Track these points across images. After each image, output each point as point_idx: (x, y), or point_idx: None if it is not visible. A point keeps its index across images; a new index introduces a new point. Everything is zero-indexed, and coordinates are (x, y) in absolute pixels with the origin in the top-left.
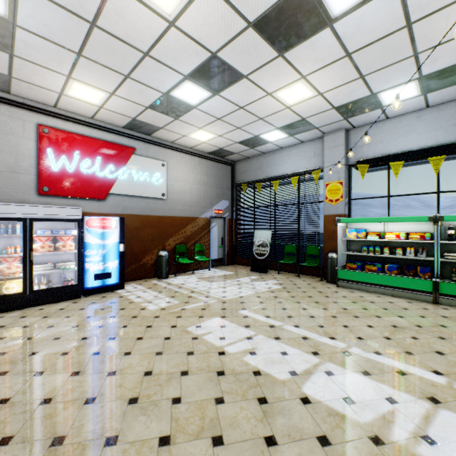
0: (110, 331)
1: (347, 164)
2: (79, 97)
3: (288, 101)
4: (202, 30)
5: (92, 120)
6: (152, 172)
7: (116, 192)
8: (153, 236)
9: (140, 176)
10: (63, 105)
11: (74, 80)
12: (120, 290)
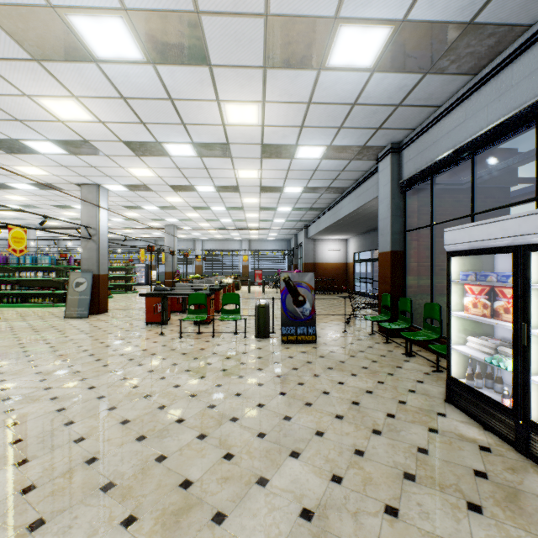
0: None
1: (58, 250)
2: None
3: None
4: (5, 231)
5: None
6: None
7: None
8: None
9: None
10: None
11: None
12: None
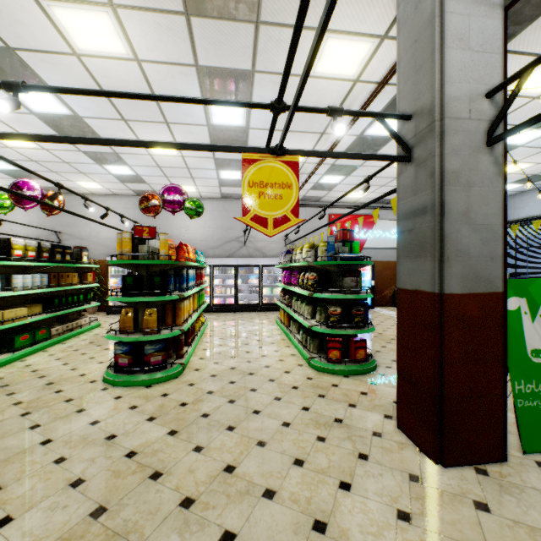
0: (379, 320)
1: None
2: (351, 197)
3: (509, 171)
4: None
5: (353, 203)
6: (390, 230)
7: (367, 246)
8: (391, 276)
9: (381, 234)
10: (341, 201)
11: (353, 192)
12: (371, 309)
